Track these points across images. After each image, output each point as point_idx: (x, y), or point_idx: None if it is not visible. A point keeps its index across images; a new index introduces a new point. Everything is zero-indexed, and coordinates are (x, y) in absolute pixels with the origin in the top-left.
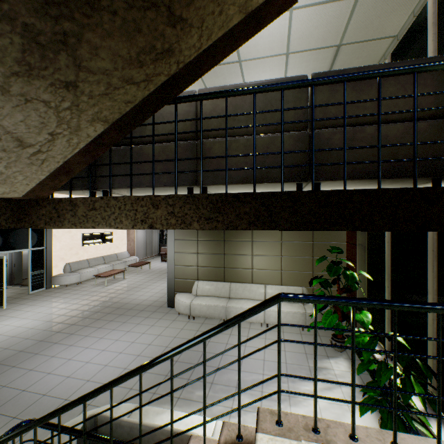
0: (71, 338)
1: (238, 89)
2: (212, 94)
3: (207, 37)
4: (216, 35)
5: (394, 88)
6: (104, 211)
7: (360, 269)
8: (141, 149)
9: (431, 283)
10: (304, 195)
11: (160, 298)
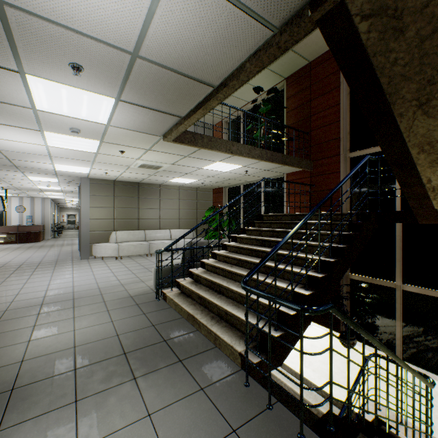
0: None
1: None
2: None
3: None
4: None
5: None
6: None
7: None
8: None
9: None
10: None
11: None
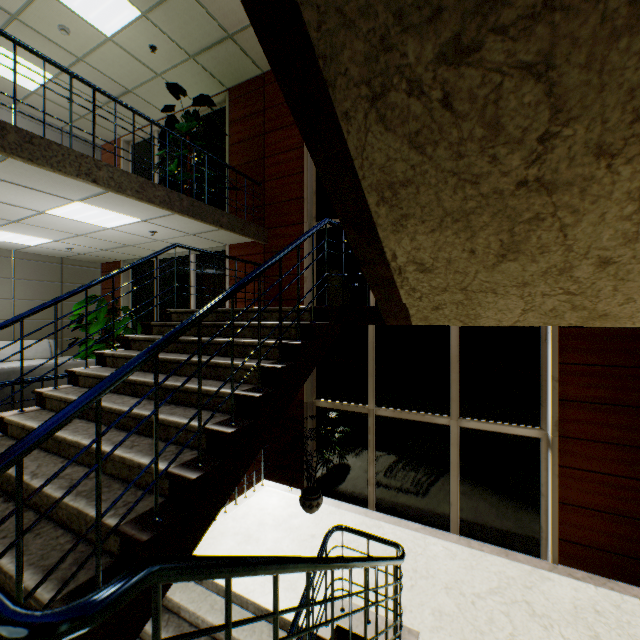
0: None
1: None
2: None
3: None
4: None
5: None
6: None
7: None
8: None
9: None
10: None
11: None
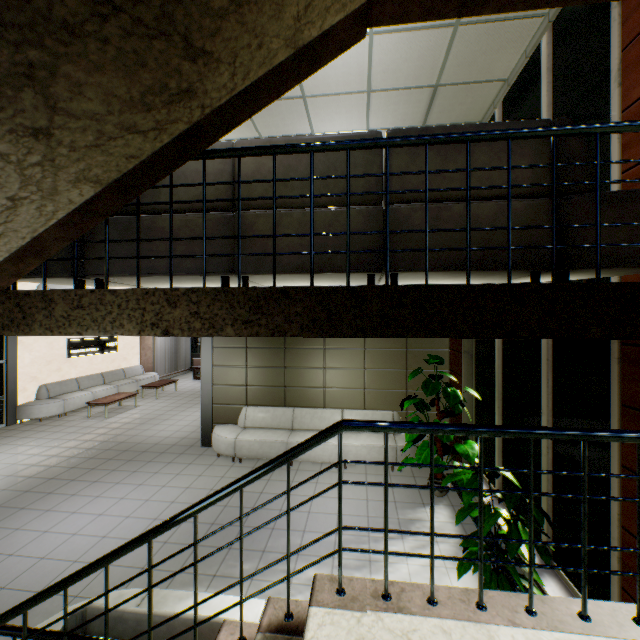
0: (49, 500)
1: (290, 145)
2: (255, 150)
3: (243, 75)
4: (256, 74)
5: (486, 156)
6: (96, 311)
7: (466, 385)
8: (153, 221)
9: (546, 401)
10: (372, 291)
11: (191, 434)
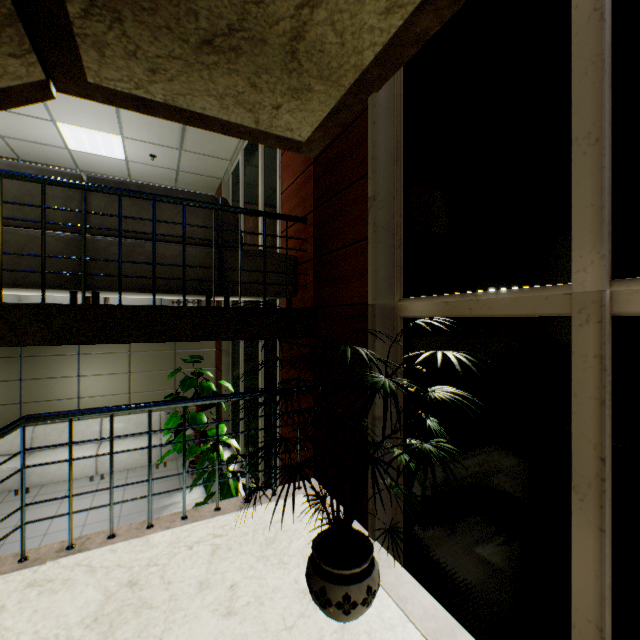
0: None
1: None
2: None
3: None
4: None
5: (173, 212)
6: None
7: (225, 378)
8: None
9: (261, 384)
10: (58, 308)
11: None
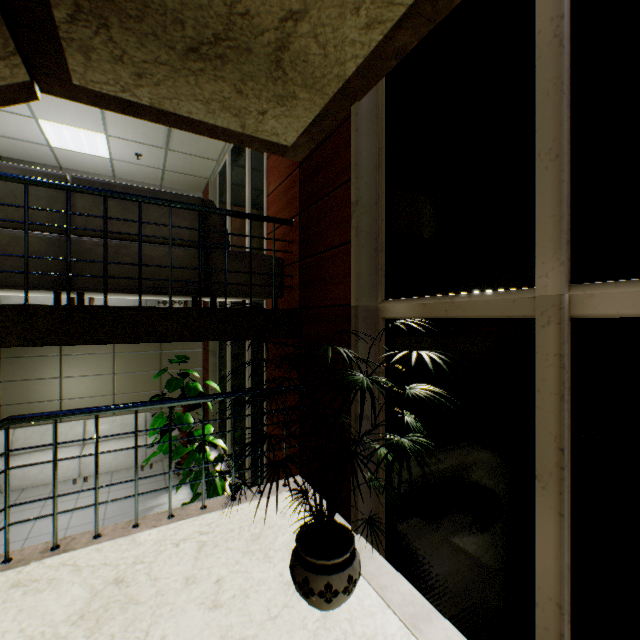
0: None
1: None
2: None
3: None
4: None
5: (159, 214)
6: None
7: (212, 379)
8: None
9: (248, 384)
10: (43, 309)
11: None
